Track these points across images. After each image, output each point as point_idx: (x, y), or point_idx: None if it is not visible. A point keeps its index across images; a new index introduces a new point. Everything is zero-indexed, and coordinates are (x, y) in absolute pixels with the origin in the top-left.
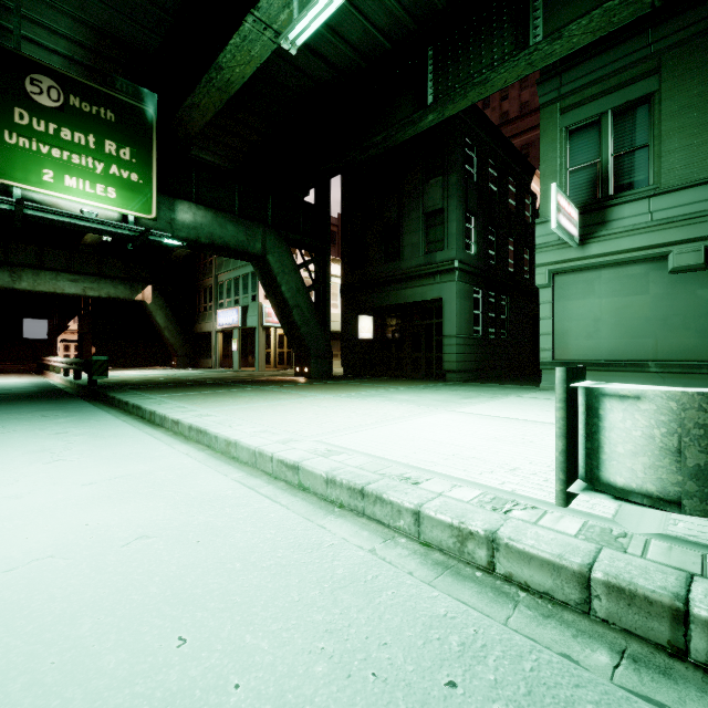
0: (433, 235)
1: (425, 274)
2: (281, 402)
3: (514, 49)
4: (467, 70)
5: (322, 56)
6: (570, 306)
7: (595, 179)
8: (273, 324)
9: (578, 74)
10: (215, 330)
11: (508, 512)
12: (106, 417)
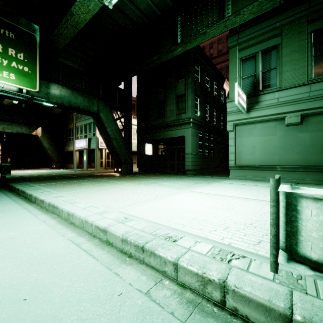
0: (180, 106)
1: (176, 124)
2: (104, 187)
3: (218, 19)
4: (196, 27)
5: (127, 15)
6: (242, 140)
7: (253, 82)
8: (104, 147)
9: (246, 34)
10: (74, 150)
11: (230, 262)
12: (2, 198)
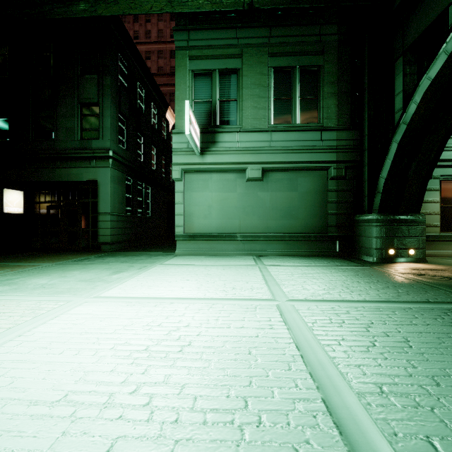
0: (88, 124)
1: (80, 157)
2: None
3: None
4: None
5: None
6: (194, 196)
7: (209, 112)
8: None
9: (199, 36)
10: None
11: None
12: None
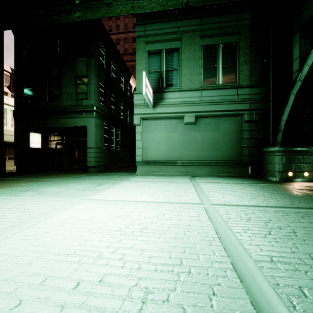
0: (81, 89)
1: (76, 111)
2: None
3: None
4: None
5: None
6: (149, 135)
7: (159, 78)
8: None
9: (152, 28)
10: None
11: None
12: None
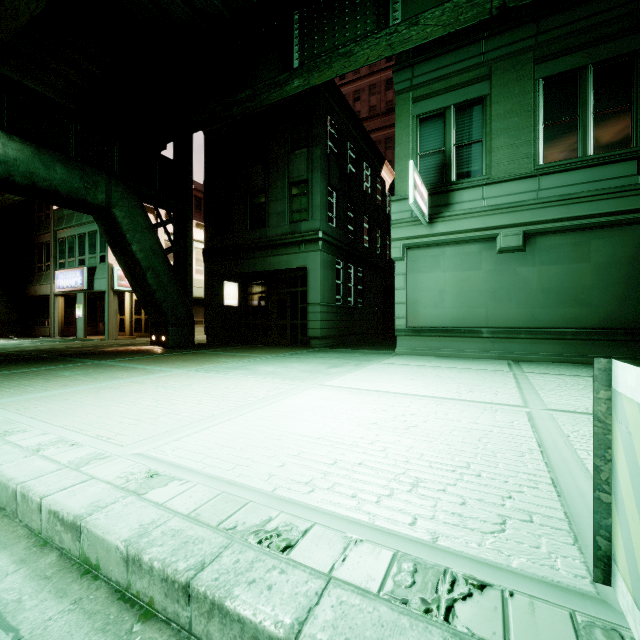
0: (298, 205)
1: (290, 243)
2: (115, 382)
3: (376, 28)
4: (332, 40)
5: None
6: (420, 279)
7: (441, 165)
8: (127, 288)
9: (427, 69)
10: (53, 293)
11: (451, 616)
12: None
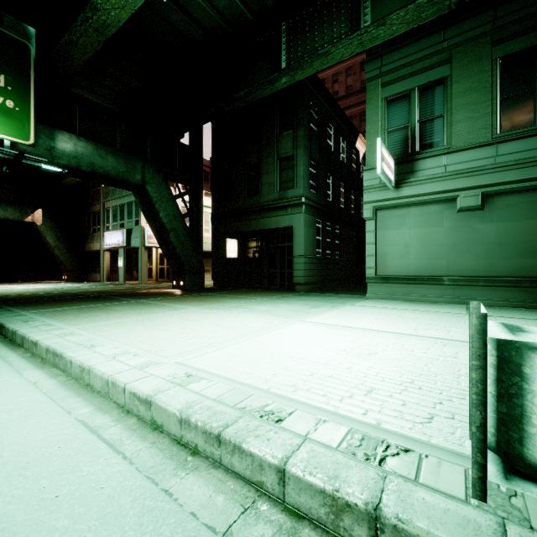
0: (285, 176)
1: (279, 207)
2: (153, 315)
3: (349, 30)
4: (313, 43)
5: (194, 18)
6: (388, 235)
7: (406, 139)
8: (154, 245)
9: (394, 58)
10: (102, 249)
11: (383, 463)
12: None
